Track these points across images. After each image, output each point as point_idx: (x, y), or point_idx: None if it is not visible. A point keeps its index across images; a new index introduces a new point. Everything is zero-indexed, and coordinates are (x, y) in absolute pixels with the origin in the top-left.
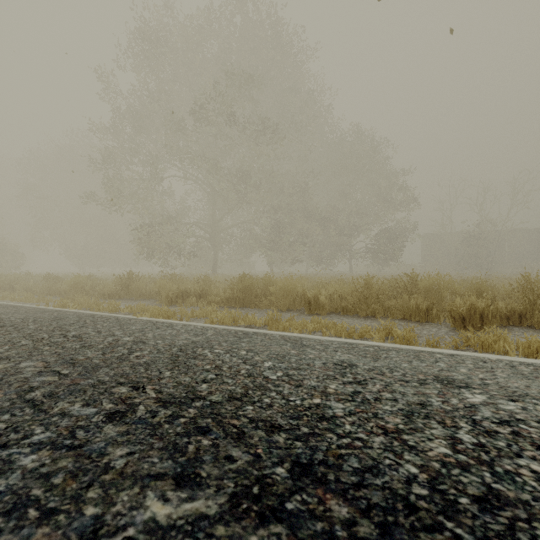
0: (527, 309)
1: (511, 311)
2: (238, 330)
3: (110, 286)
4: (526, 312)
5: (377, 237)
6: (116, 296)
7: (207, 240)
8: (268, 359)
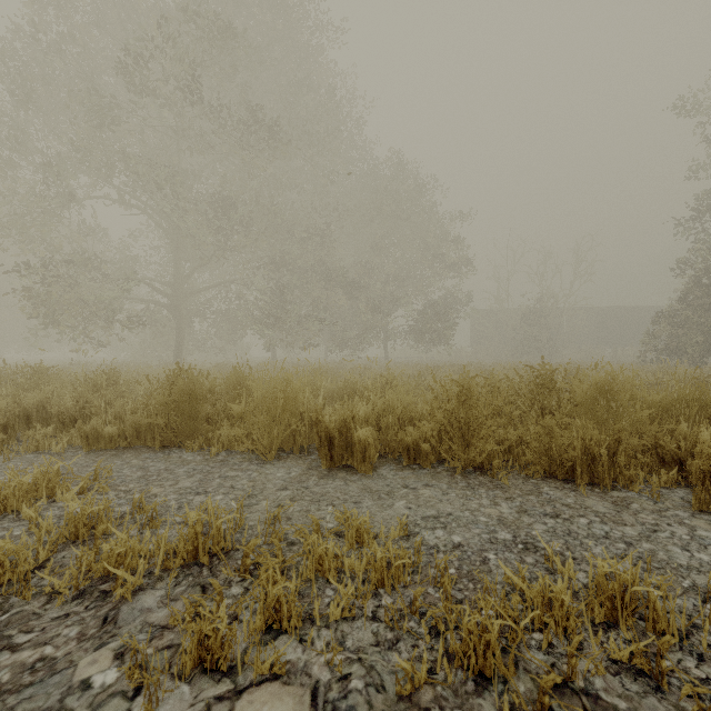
0: None
1: None
2: None
3: None
4: None
5: (422, 311)
6: None
7: (166, 309)
8: None
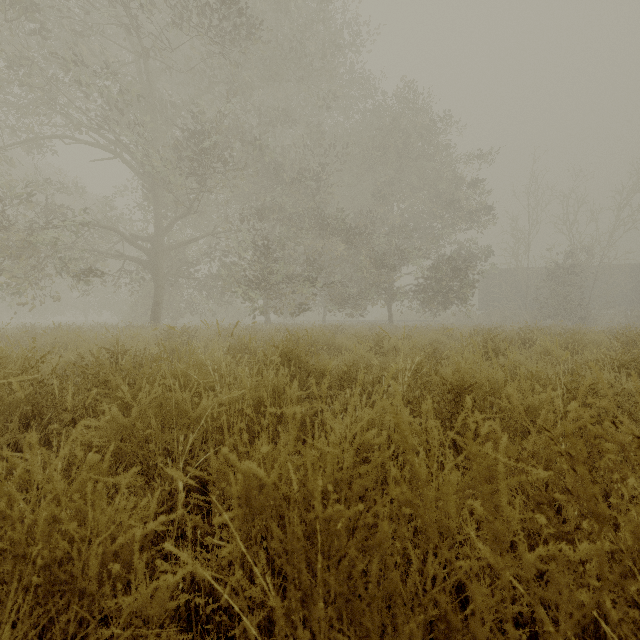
0: None
1: None
2: None
3: None
4: None
5: (435, 266)
6: None
7: (143, 265)
8: None
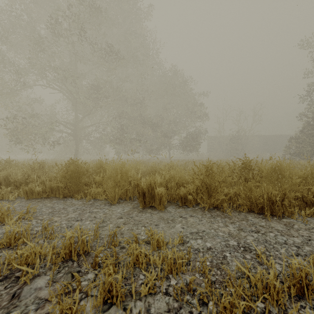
0: None
1: None
2: None
3: None
4: None
5: (186, 136)
6: None
7: (71, 135)
8: None
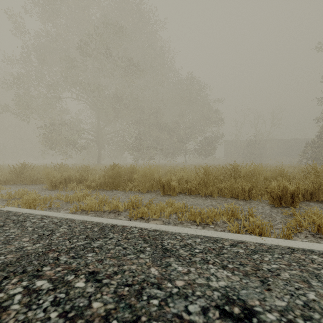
0: (316, 189)
1: (305, 190)
2: (96, 222)
3: (7, 174)
4: (316, 191)
5: (201, 142)
6: (11, 182)
7: (94, 142)
8: (114, 309)
